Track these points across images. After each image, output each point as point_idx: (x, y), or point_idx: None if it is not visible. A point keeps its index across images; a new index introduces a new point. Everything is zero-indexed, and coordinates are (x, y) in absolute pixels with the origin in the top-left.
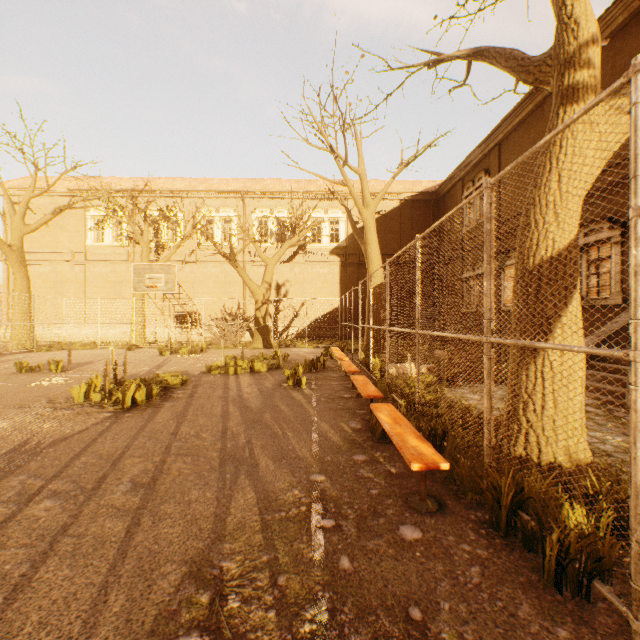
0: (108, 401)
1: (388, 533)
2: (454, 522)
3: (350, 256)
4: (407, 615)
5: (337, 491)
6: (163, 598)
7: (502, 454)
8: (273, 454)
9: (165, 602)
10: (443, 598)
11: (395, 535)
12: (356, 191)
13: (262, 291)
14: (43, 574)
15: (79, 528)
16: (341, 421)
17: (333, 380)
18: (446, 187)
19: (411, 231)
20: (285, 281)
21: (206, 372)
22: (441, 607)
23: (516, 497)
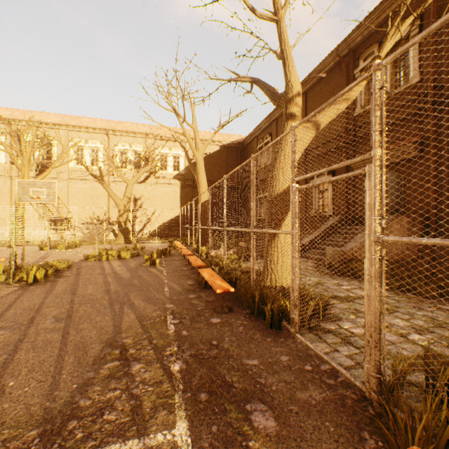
0: (12, 280)
1: (205, 321)
2: (236, 315)
3: (187, 181)
4: (211, 343)
5: (180, 310)
6: (95, 354)
7: (261, 286)
8: (142, 298)
9: (97, 355)
10: (226, 337)
11: (208, 322)
12: (191, 137)
13: (124, 203)
14: (19, 357)
15: (30, 339)
16: (182, 281)
17: (176, 261)
18: (248, 140)
19: (227, 166)
20: (141, 196)
21: (84, 260)
22: (225, 339)
23: (261, 299)
